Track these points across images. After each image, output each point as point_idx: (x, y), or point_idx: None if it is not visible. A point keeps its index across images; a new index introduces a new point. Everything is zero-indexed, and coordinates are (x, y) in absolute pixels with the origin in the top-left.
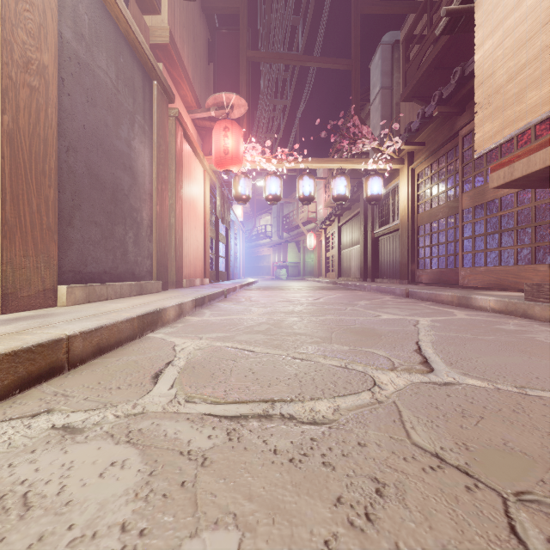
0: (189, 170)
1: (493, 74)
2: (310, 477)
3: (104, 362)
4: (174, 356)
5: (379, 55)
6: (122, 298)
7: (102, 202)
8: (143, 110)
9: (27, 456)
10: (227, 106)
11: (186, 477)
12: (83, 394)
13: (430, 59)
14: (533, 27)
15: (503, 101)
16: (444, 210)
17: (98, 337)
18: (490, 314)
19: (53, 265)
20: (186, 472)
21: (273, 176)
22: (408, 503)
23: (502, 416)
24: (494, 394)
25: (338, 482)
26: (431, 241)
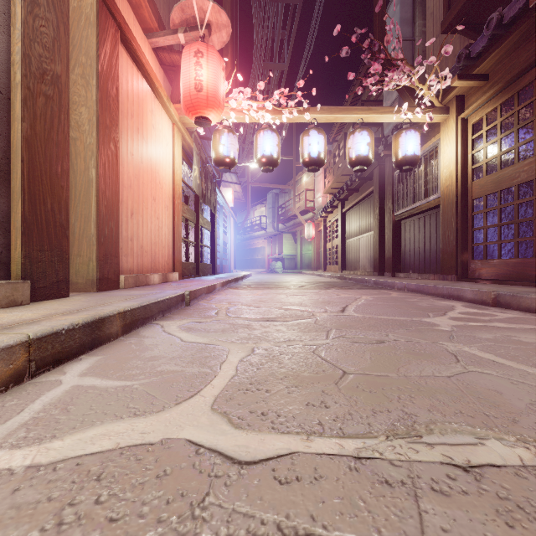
0: (140, 109)
1: None
2: None
3: None
4: None
5: None
6: None
7: None
8: None
9: None
10: (201, 25)
11: None
12: None
13: None
14: None
15: None
16: (532, 167)
17: None
18: None
19: None
20: None
21: (268, 130)
22: None
23: None
24: None
25: None
26: (501, 217)
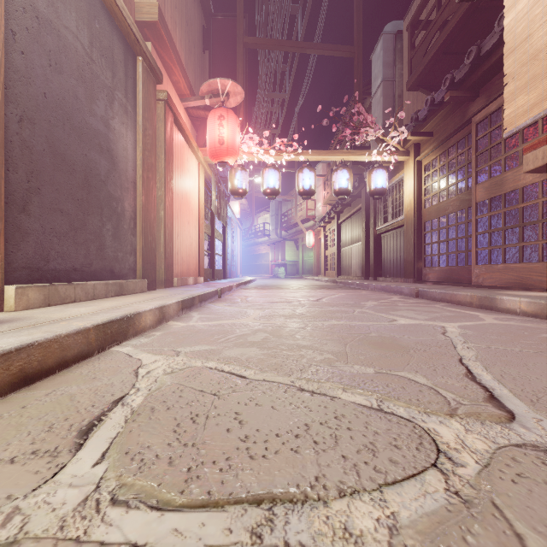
0: (181, 161)
1: (529, 37)
2: None
3: (26, 397)
4: (132, 385)
5: (381, 46)
6: (95, 300)
7: (71, 187)
8: (125, 87)
9: None
10: (222, 93)
11: None
12: None
13: (439, 43)
14: None
15: (542, 68)
16: (455, 203)
17: (22, 360)
18: (522, 317)
19: None
20: None
21: (271, 169)
22: None
23: None
24: None
25: None
26: (440, 237)
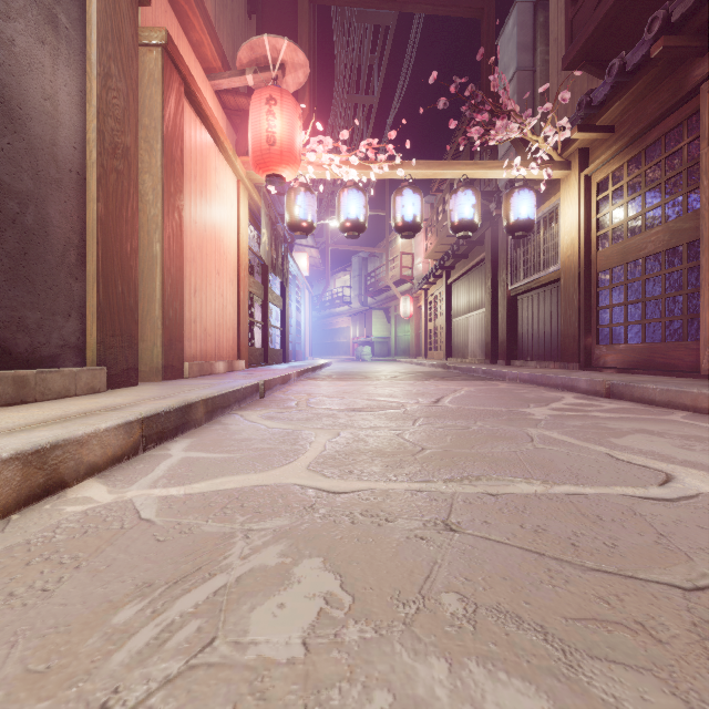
0: (203, 168)
1: None
2: None
3: None
4: None
5: (514, 20)
6: None
7: None
8: None
9: None
10: (273, 65)
11: None
12: None
13: None
14: None
15: None
16: (660, 237)
17: None
18: None
19: None
20: None
21: (353, 189)
22: None
23: None
24: None
25: None
26: (628, 295)
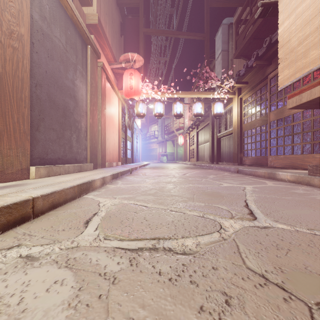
0: (109, 98)
1: (289, 40)
2: (182, 291)
3: (56, 213)
4: (99, 209)
5: (221, 31)
6: (69, 174)
7: (57, 117)
8: (82, 62)
9: (1, 277)
10: (131, 60)
11: (102, 291)
12: (41, 234)
13: (251, 33)
14: (313, 12)
15: (295, 57)
16: (259, 121)
17: (52, 198)
18: (287, 183)
19: (27, 154)
20: (102, 288)
21: (159, 102)
22: (247, 310)
23: (301, 249)
24: (295, 234)
25: (200, 295)
26: (252, 140)
